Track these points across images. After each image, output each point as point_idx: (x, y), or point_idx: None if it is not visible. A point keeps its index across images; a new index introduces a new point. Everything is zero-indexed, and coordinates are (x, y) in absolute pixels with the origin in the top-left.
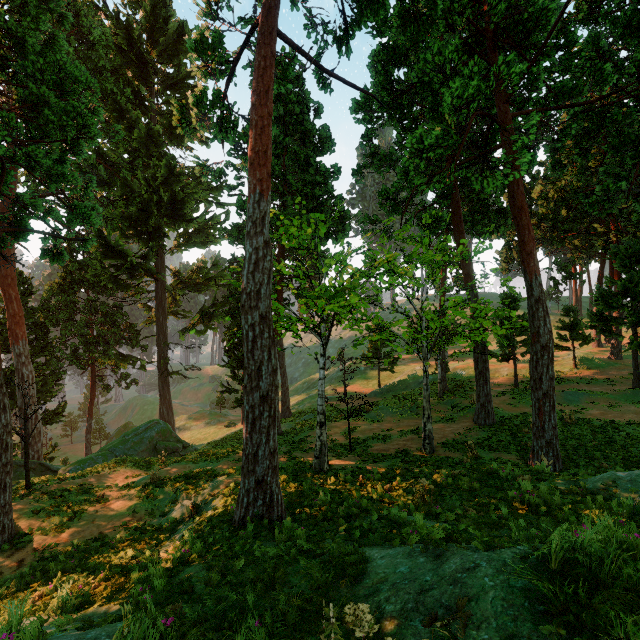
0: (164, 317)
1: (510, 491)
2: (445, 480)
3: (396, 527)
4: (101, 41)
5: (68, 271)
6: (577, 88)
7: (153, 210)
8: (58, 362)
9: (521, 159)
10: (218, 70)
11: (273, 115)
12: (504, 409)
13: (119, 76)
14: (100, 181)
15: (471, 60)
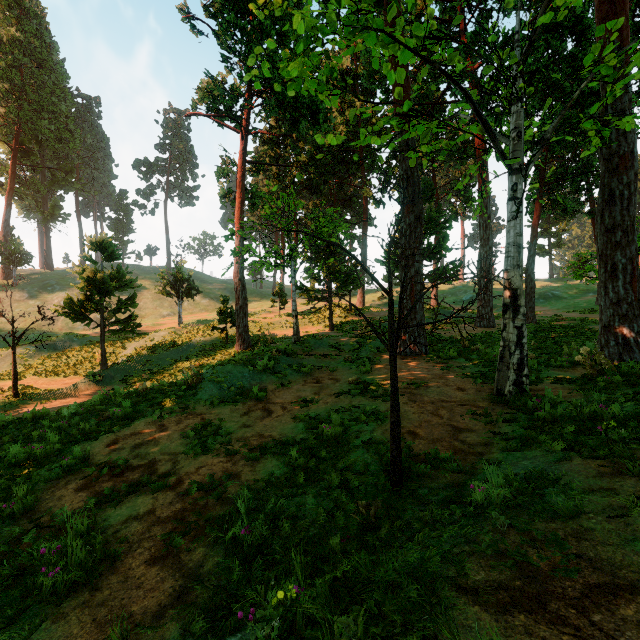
0: None
1: None
2: None
3: None
4: None
5: None
6: None
7: None
8: None
9: None
10: None
11: None
12: None
13: None
14: None
15: None
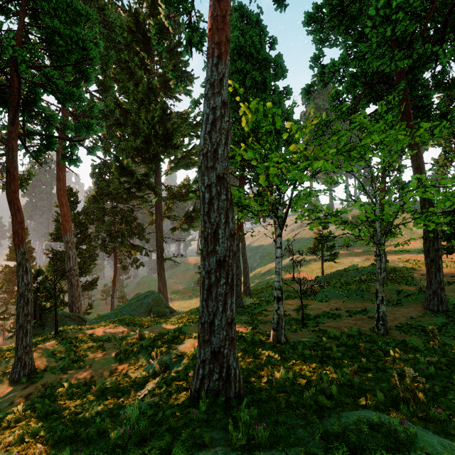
0: (160, 219)
1: None
2: (426, 369)
3: (407, 451)
4: (116, 21)
5: (99, 187)
6: None
7: (152, 141)
8: (93, 249)
9: None
10: None
11: (234, 16)
12: (454, 297)
13: (130, 49)
14: (118, 124)
15: None
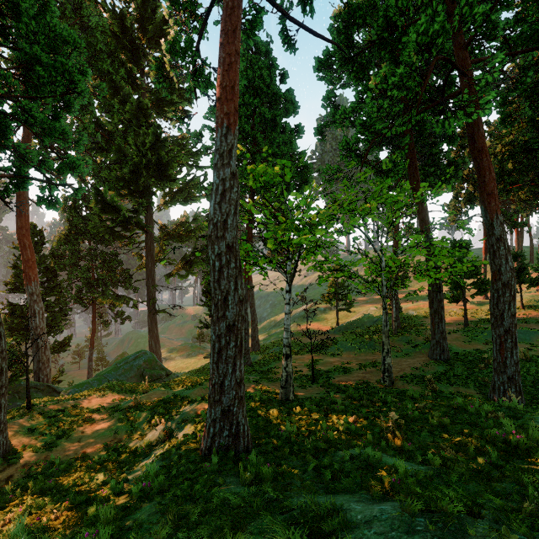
0: (152, 263)
1: (486, 429)
2: (412, 414)
3: (371, 469)
4: (98, 26)
5: (73, 224)
6: (537, 33)
7: (142, 172)
8: (65, 301)
9: (485, 97)
10: (189, 18)
11: (242, 66)
12: (457, 346)
13: (114, 58)
14: (99, 148)
15: (435, 1)
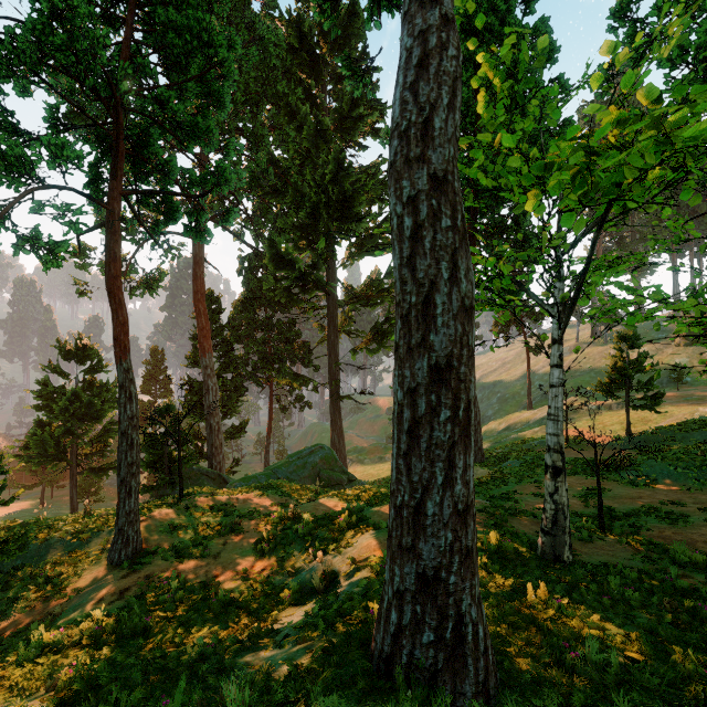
0: (335, 335)
1: None
2: None
3: None
4: (270, 34)
5: (249, 289)
6: None
7: (322, 213)
8: (241, 378)
9: None
10: None
11: None
12: None
13: (291, 77)
14: (274, 192)
15: None
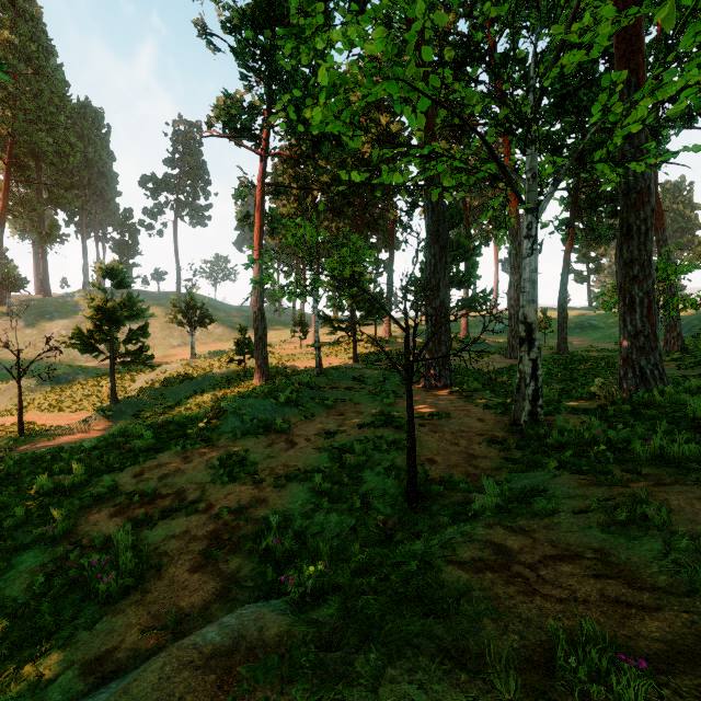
0: None
1: None
2: None
3: None
4: None
5: None
6: None
7: None
8: None
9: None
10: None
11: None
12: None
13: None
14: None
15: None
